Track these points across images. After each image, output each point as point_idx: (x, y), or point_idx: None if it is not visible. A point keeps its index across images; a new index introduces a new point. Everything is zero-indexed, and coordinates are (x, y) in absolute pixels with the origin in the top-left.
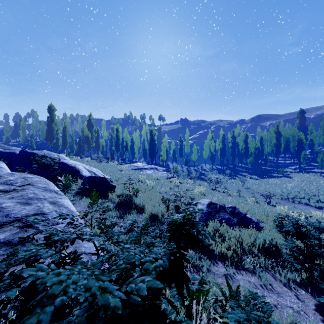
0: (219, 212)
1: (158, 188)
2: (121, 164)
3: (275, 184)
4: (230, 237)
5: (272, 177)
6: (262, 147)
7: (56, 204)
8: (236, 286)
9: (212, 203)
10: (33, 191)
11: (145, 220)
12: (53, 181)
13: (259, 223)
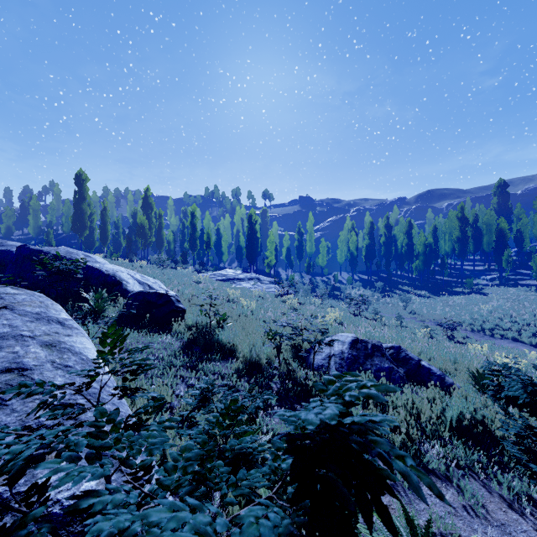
0: (373, 357)
1: (262, 313)
2: (199, 271)
3: (459, 305)
4: (395, 406)
5: (453, 294)
6: (437, 243)
7: (57, 348)
8: (416, 512)
9: (359, 340)
10: (10, 321)
11: (236, 373)
12: (74, 301)
13: (444, 377)
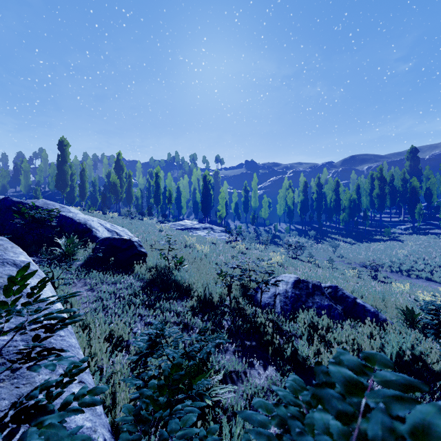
0: (314, 295)
1: (214, 256)
2: (162, 222)
3: (380, 250)
4: (337, 341)
5: (374, 241)
6: (360, 198)
7: None
8: None
9: (301, 280)
10: None
11: (191, 310)
12: (48, 245)
13: (378, 313)
